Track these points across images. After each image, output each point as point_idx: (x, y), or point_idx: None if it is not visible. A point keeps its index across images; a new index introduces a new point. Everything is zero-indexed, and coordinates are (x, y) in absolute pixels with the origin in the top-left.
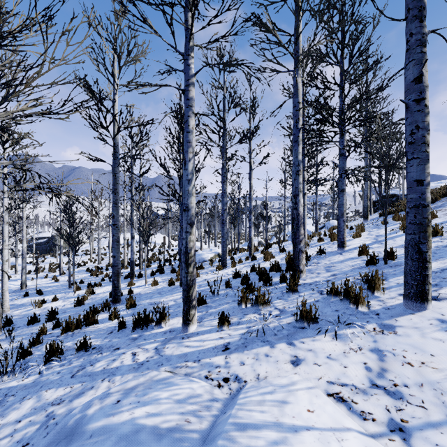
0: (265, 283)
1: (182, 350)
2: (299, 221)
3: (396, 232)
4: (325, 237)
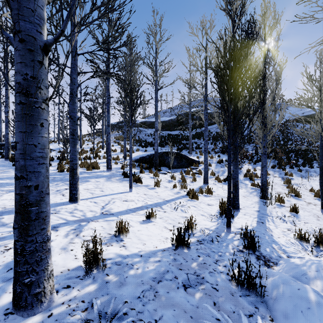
0: None
1: None
2: None
3: None
4: None
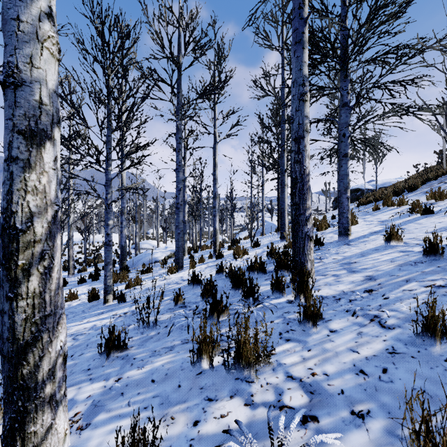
0: (246, 298)
1: None
2: (305, 184)
3: (408, 215)
4: None
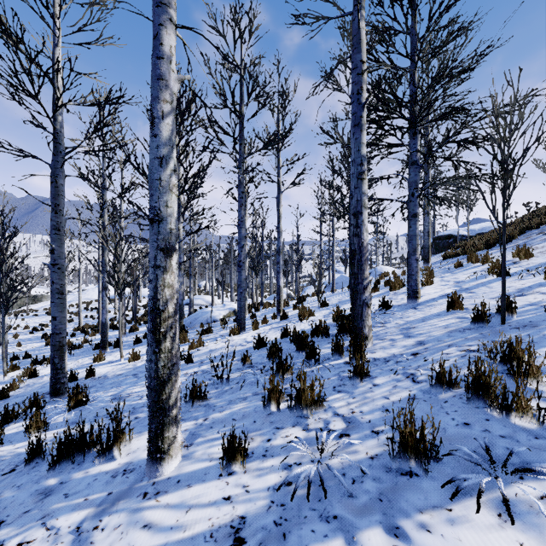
0: (308, 359)
1: (133, 543)
2: (363, 256)
3: (485, 276)
4: (378, 285)
